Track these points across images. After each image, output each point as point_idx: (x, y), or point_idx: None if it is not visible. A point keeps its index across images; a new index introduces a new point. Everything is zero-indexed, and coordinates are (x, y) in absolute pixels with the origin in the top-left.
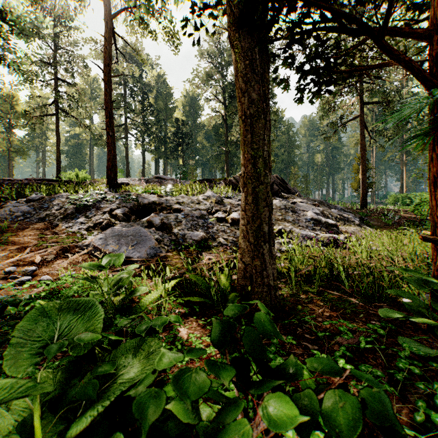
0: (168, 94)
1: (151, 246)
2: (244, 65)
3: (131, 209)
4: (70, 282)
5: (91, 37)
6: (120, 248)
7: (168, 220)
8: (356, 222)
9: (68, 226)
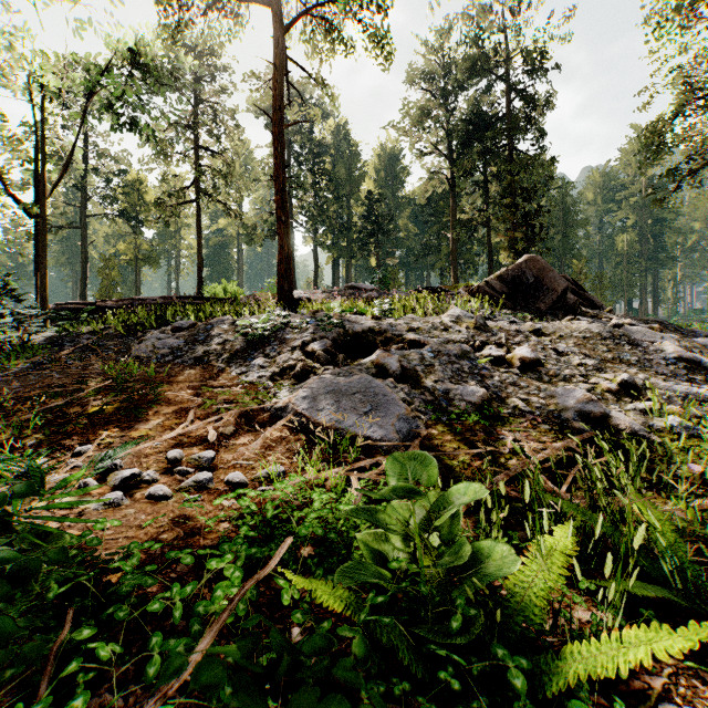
0: (353, 155)
1: (400, 416)
2: None
3: (334, 342)
4: (284, 493)
5: (251, 71)
6: (343, 418)
7: (407, 363)
8: None
9: (241, 371)
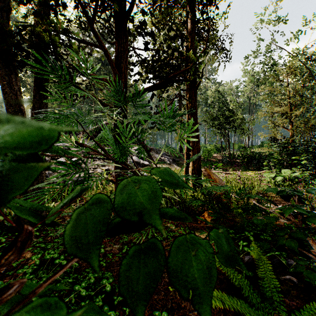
0: None
1: None
2: (3, 84)
3: None
4: None
5: None
6: None
7: None
8: (168, 162)
9: None
